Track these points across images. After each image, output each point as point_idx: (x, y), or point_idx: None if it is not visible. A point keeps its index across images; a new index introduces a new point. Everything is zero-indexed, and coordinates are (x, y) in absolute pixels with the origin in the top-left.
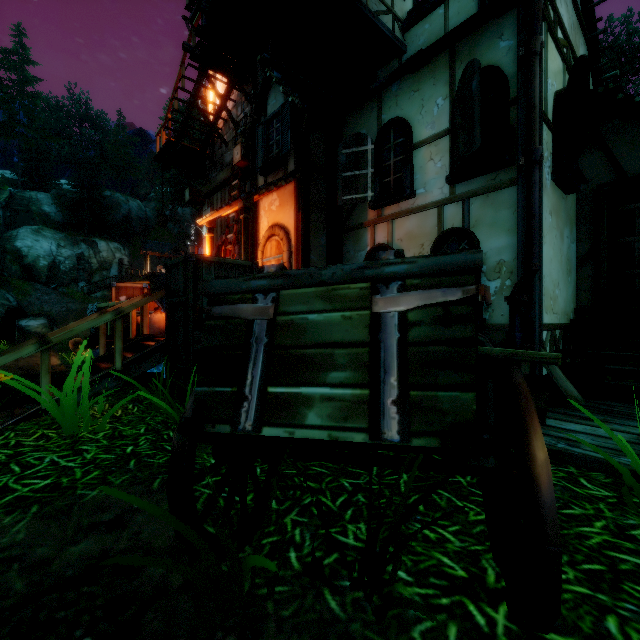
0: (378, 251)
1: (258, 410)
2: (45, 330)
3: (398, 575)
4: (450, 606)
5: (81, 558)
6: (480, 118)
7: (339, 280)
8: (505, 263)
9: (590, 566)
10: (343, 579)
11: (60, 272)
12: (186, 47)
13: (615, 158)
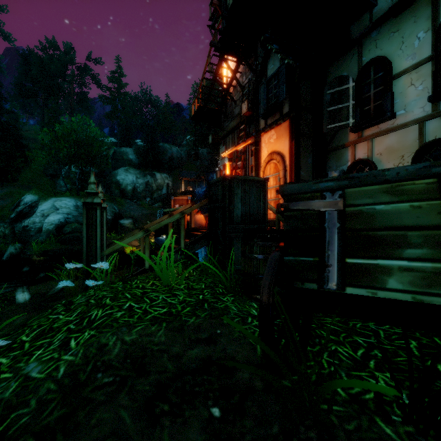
0: (358, 164)
1: (340, 275)
2: (131, 226)
3: None
4: None
5: (197, 358)
6: None
7: (404, 178)
8: None
9: None
10: (389, 413)
11: (137, 192)
12: (212, 44)
13: None
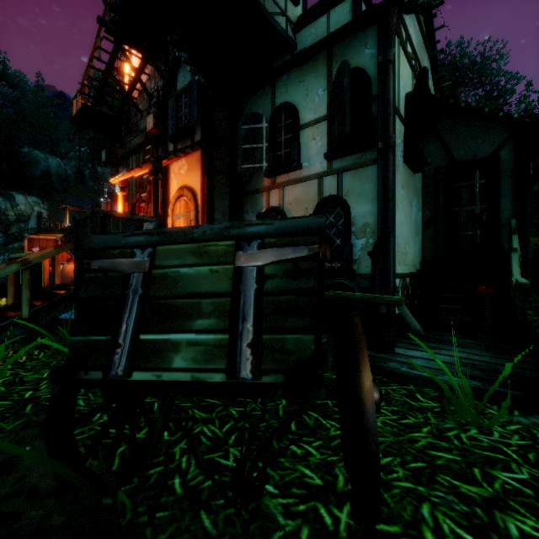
0: (272, 212)
1: (129, 356)
2: None
3: (267, 489)
4: (306, 511)
5: None
6: (349, 108)
7: (208, 238)
8: (369, 225)
9: (415, 464)
10: (219, 498)
11: None
12: (101, 21)
13: (448, 148)
